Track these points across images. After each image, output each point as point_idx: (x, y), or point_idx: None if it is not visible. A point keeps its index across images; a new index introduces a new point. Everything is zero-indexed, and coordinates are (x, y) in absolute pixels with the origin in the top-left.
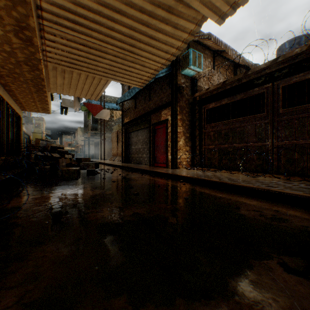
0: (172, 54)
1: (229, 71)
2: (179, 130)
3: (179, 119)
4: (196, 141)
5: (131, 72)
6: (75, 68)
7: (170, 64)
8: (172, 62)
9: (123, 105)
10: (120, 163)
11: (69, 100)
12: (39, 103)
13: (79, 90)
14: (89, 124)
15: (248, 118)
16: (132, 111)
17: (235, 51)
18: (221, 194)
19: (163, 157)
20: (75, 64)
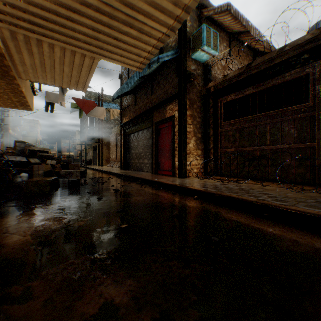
0: (184, 8)
1: (247, 60)
2: (189, 128)
3: (189, 116)
4: (210, 143)
5: (124, 44)
6: (43, 35)
7: (178, 46)
8: (180, 43)
9: (121, 103)
10: (118, 170)
11: (54, 94)
12: (14, 95)
13: (59, 76)
14: (86, 126)
15: (283, 111)
16: (132, 109)
17: (258, 31)
18: (271, 228)
19: (169, 163)
20: (40, 27)
